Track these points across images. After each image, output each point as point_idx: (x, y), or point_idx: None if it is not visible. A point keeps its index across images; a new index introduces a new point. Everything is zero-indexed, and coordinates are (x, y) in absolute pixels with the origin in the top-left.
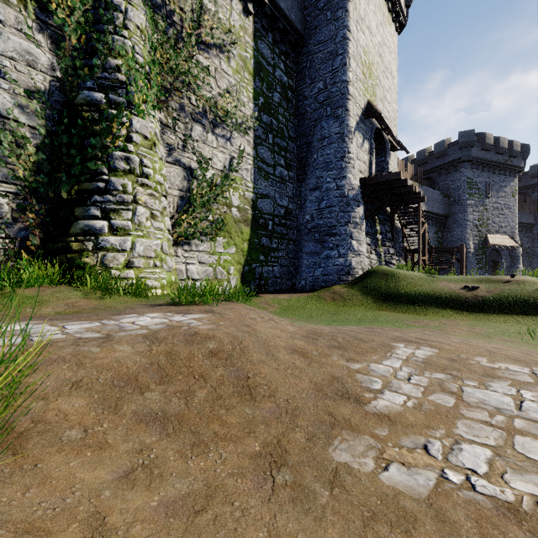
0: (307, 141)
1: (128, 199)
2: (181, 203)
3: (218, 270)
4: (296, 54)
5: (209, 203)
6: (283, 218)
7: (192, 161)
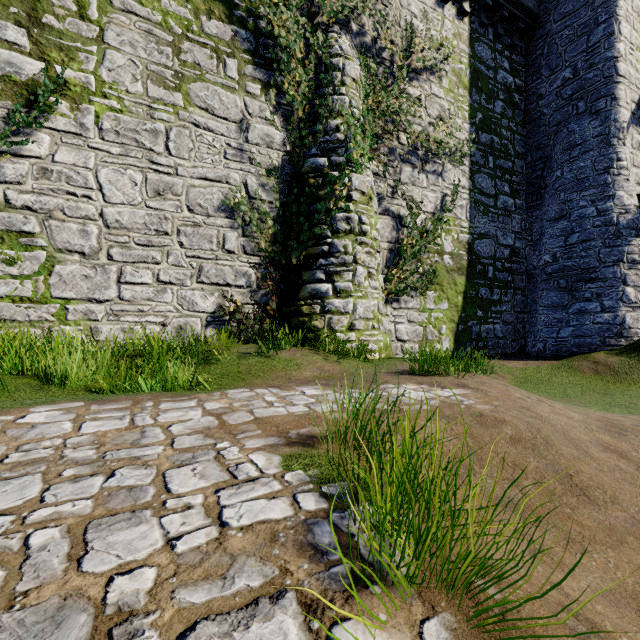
0: (543, 155)
1: (348, 260)
2: (390, 256)
3: (429, 329)
4: (525, 42)
5: (420, 252)
6: (507, 262)
7: (401, 208)
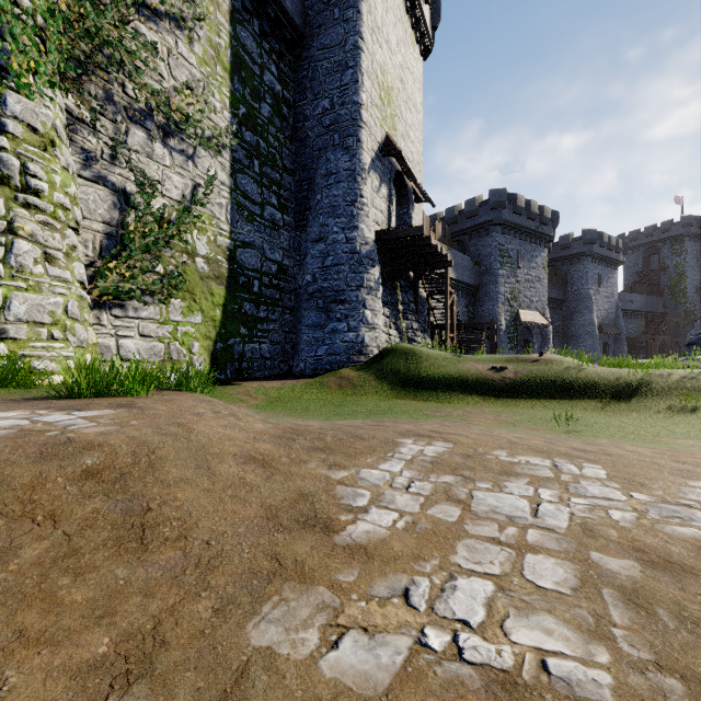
0: (308, 176)
1: None
2: (109, 244)
3: (174, 347)
4: (294, 57)
5: (157, 246)
6: (276, 278)
7: (129, 182)
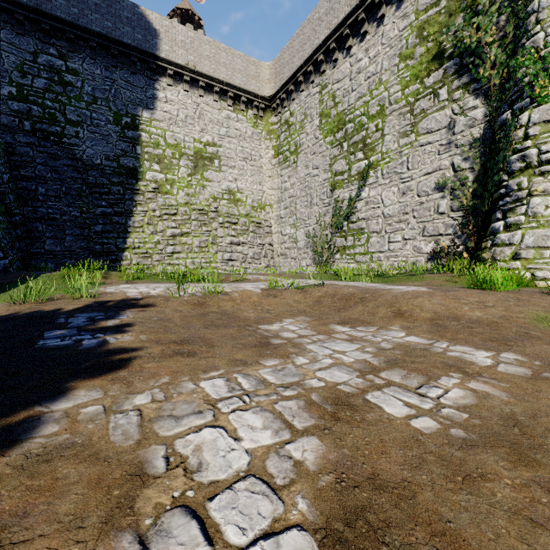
0: None
1: (522, 195)
2: None
3: None
4: None
5: None
6: None
7: None
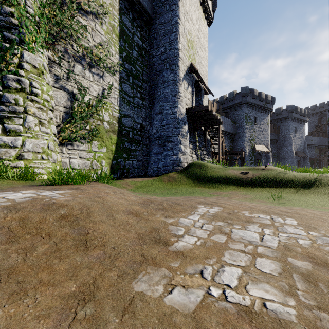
0: (154, 83)
1: (19, 110)
2: (66, 117)
3: (94, 162)
4: (147, 28)
5: (87, 117)
6: (139, 131)
7: (74, 89)
